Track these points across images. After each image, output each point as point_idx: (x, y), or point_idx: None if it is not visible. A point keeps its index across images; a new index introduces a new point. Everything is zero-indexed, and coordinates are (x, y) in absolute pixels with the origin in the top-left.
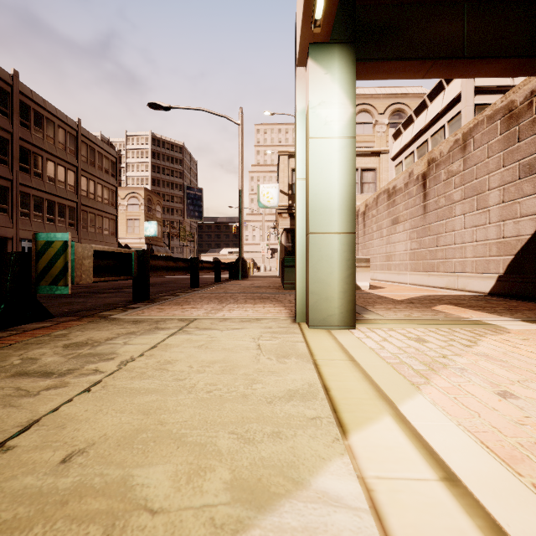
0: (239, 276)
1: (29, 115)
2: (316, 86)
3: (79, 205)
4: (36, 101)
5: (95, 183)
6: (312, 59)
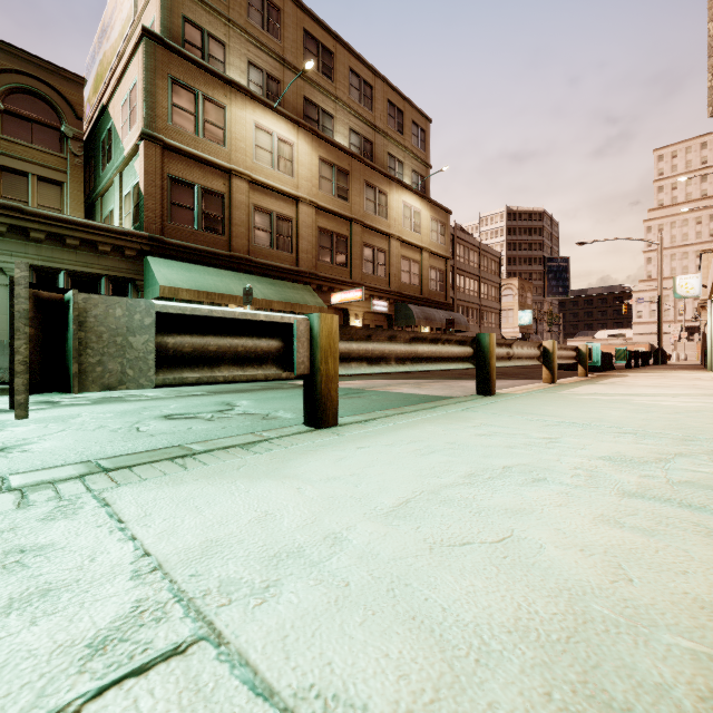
0: (658, 363)
1: (459, 250)
2: None
3: (480, 306)
4: (462, 238)
5: (487, 286)
6: (712, 303)
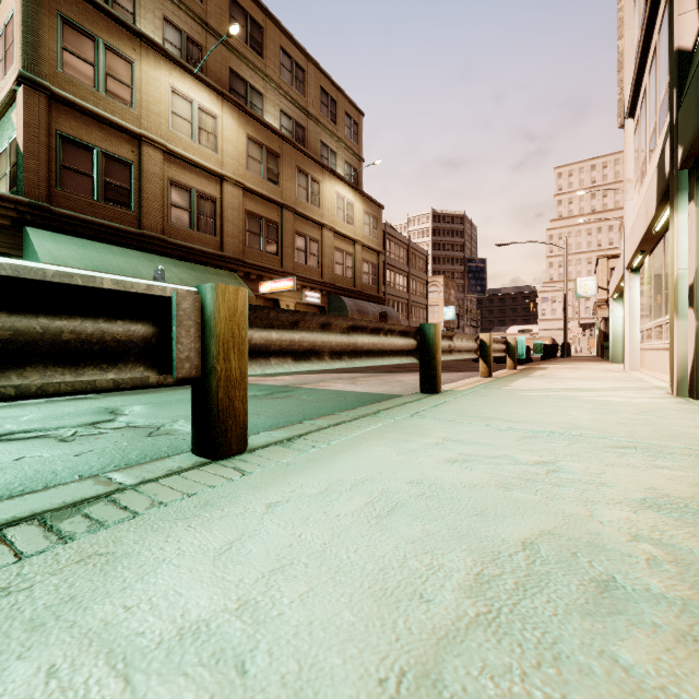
0: (564, 355)
1: (389, 246)
2: (615, 307)
3: (409, 301)
4: (392, 235)
5: (415, 282)
6: (613, 301)
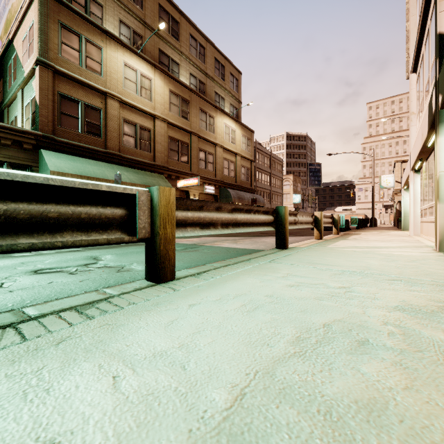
0: (372, 226)
1: (258, 156)
2: (405, 195)
3: (271, 191)
4: (260, 149)
5: (275, 179)
6: (404, 191)
